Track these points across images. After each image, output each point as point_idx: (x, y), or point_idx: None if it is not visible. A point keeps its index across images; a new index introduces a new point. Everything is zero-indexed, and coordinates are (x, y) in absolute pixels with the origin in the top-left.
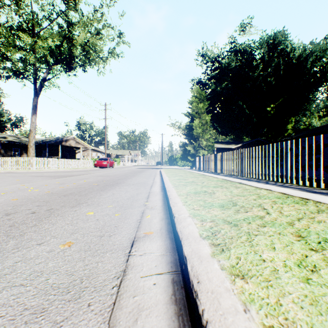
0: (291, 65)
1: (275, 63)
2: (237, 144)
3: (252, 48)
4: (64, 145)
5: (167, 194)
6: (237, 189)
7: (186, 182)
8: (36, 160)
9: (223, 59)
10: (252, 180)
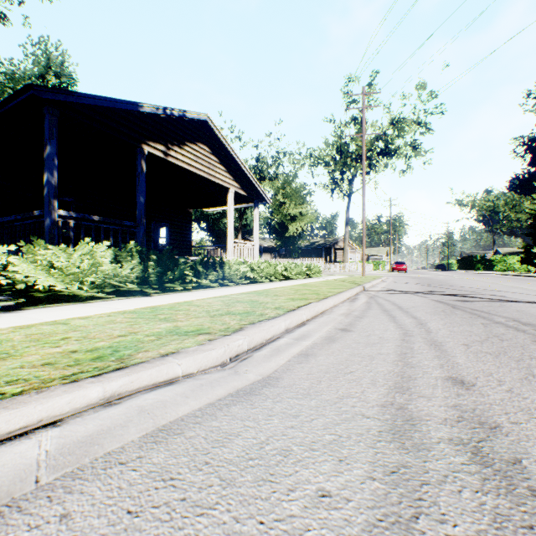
0: None
1: None
2: None
3: None
4: (335, 247)
5: None
6: None
7: None
8: (358, 264)
9: None
10: None
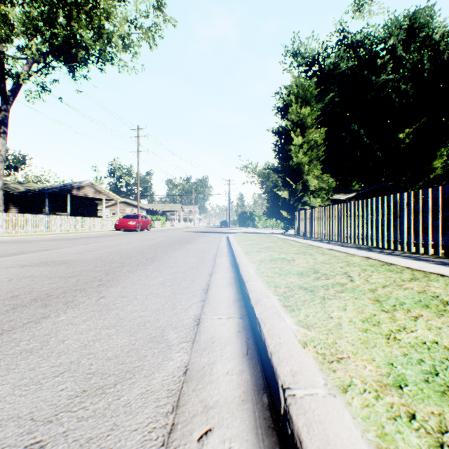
0: (441, 63)
1: (411, 63)
2: (348, 193)
3: (375, 39)
4: (75, 195)
5: None
6: None
7: None
8: None
9: (326, 58)
10: None
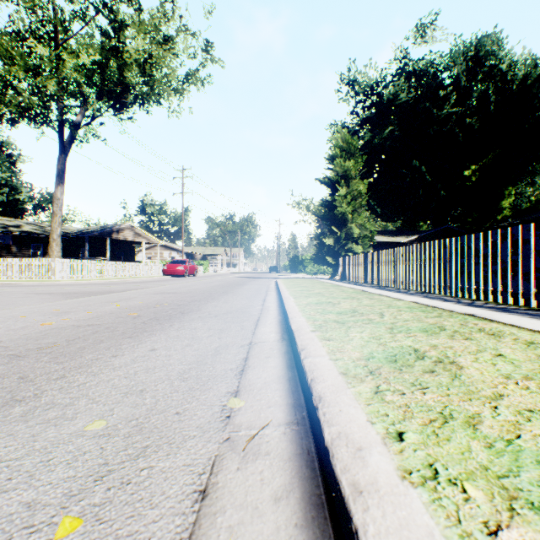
0: (509, 94)
1: (479, 92)
2: (410, 235)
3: (438, 67)
4: (115, 238)
5: (302, 365)
6: (506, 344)
7: (340, 312)
8: (60, 263)
9: (385, 87)
10: (492, 307)
